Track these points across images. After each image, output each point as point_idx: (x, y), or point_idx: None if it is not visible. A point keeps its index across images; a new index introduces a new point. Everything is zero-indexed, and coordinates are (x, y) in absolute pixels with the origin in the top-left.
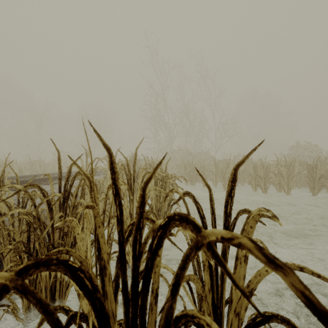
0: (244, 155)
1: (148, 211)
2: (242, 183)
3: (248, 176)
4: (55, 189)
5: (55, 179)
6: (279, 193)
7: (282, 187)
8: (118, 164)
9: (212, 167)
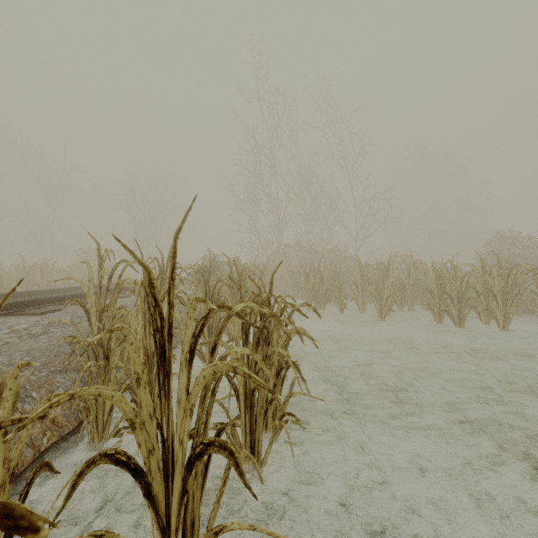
0: (408, 255)
1: (212, 445)
2: (411, 305)
3: (426, 294)
4: (38, 326)
5: (50, 302)
6: (485, 326)
7: (492, 316)
8: (136, 279)
9: (356, 276)
